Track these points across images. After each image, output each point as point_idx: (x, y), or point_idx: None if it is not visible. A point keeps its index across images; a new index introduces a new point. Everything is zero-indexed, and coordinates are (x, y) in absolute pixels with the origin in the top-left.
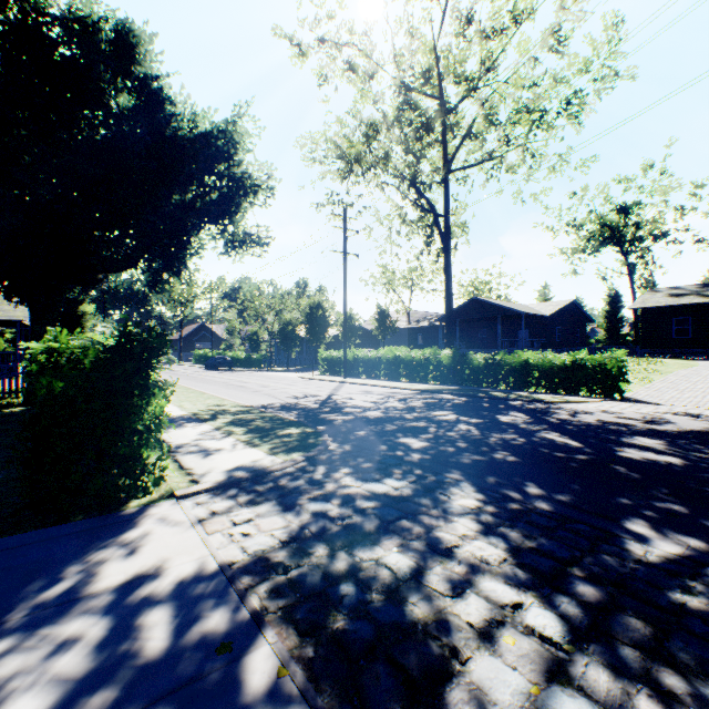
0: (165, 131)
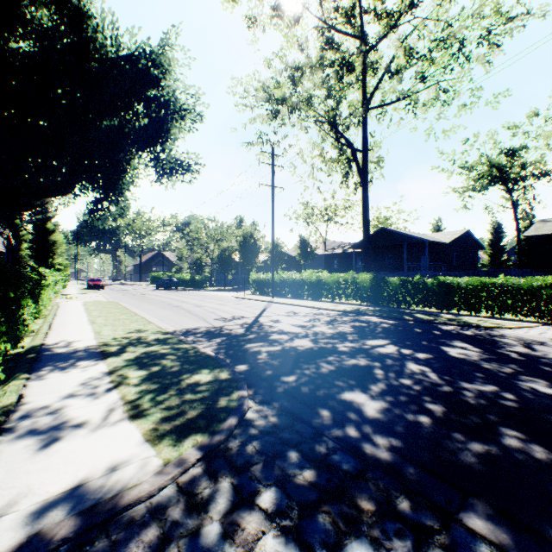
0: (87, 49)
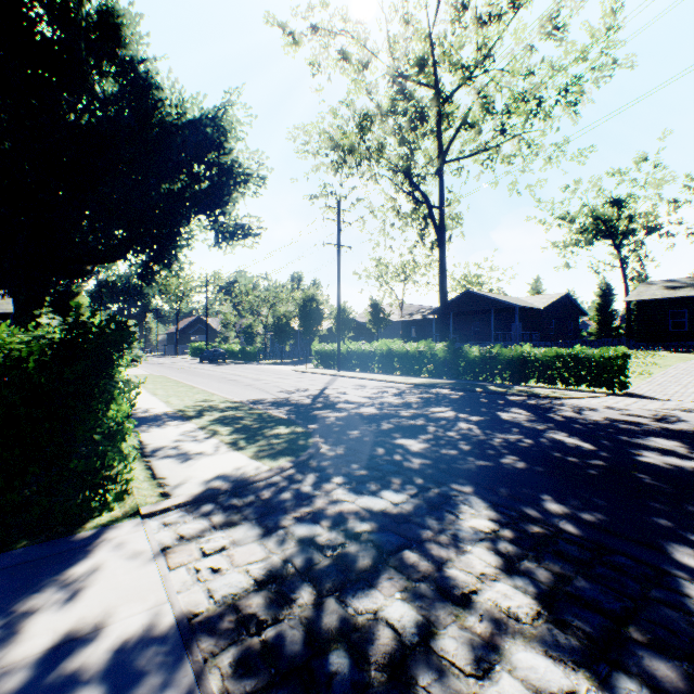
0: (152, 117)
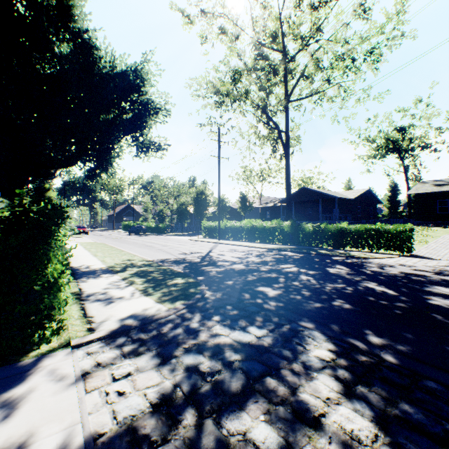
0: (93, 69)
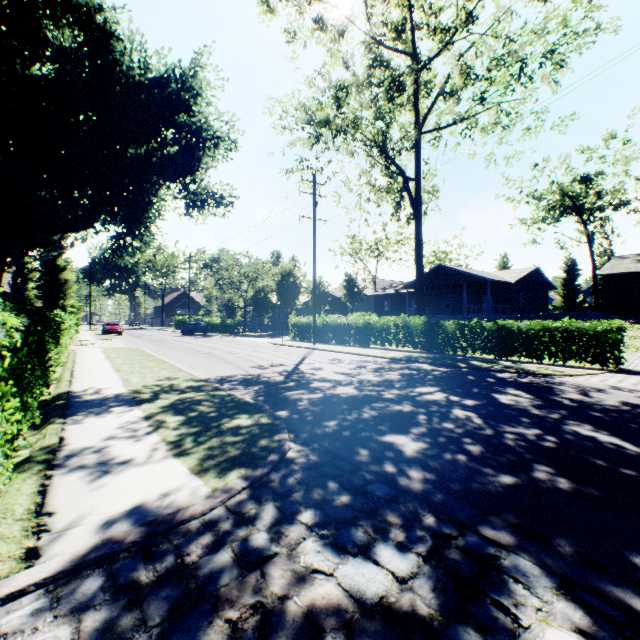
0: (113, 72)
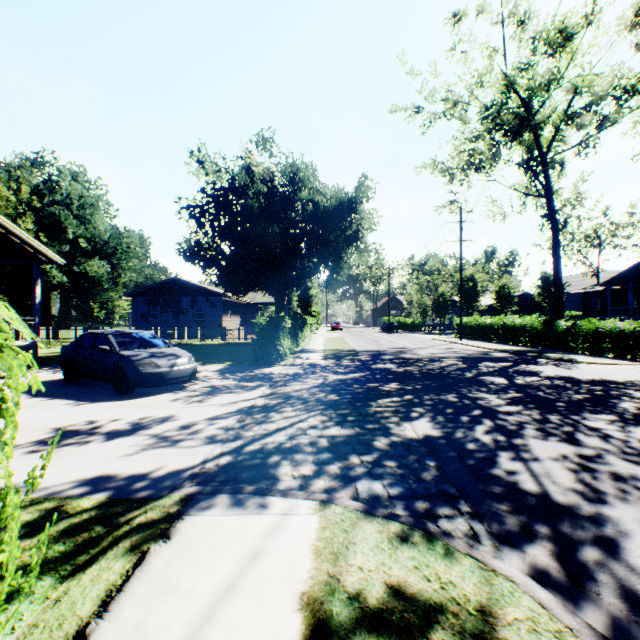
0: (321, 208)
